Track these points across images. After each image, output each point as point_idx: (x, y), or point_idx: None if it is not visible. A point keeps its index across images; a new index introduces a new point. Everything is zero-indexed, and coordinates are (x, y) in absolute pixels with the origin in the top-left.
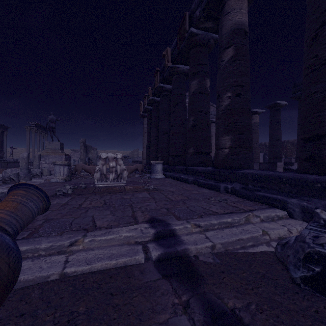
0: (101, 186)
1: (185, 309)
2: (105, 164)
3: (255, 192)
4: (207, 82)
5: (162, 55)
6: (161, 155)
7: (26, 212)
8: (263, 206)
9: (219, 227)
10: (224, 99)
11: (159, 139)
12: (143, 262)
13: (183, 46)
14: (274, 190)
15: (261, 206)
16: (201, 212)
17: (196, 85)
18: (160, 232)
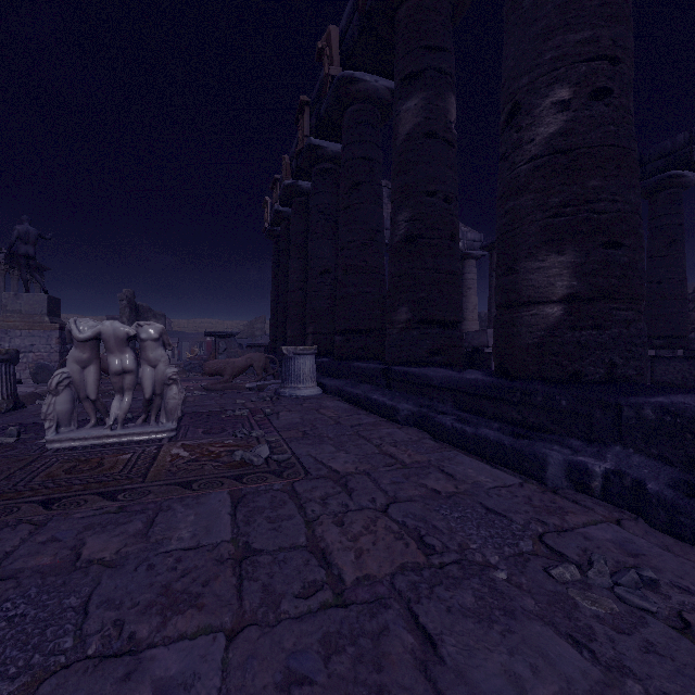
0: (72, 447)
1: None
2: (94, 362)
3: None
4: (450, 105)
5: (316, 53)
6: (315, 329)
7: None
8: None
9: None
10: (541, 113)
11: (309, 287)
12: None
13: None
14: None
15: None
16: None
17: (419, 113)
18: None
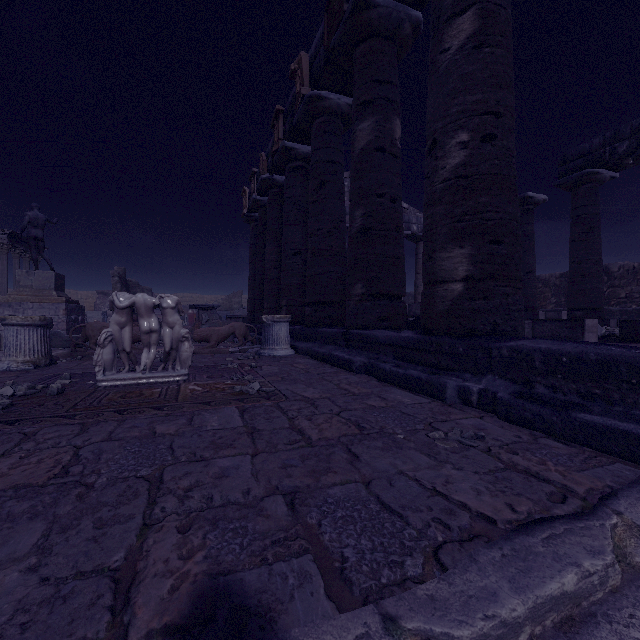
0: (115, 385)
1: None
2: (129, 324)
3: (575, 414)
4: (395, 126)
5: (290, 73)
6: (288, 302)
7: None
8: (618, 466)
9: (536, 633)
10: (450, 149)
11: (283, 266)
12: None
13: (338, 36)
14: (636, 406)
15: (611, 466)
16: (429, 521)
17: (371, 132)
18: None
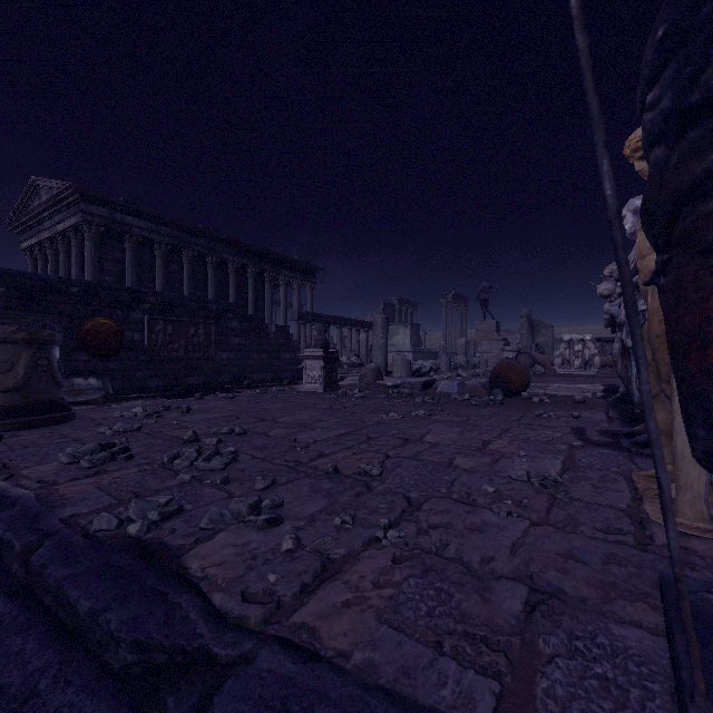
0: (563, 374)
1: (603, 400)
2: (568, 348)
3: None
4: None
5: None
6: None
7: (527, 363)
8: None
9: None
10: None
11: None
12: (590, 397)
13: None
14: None
15: None
16: None
17: None
18: (608, 388)
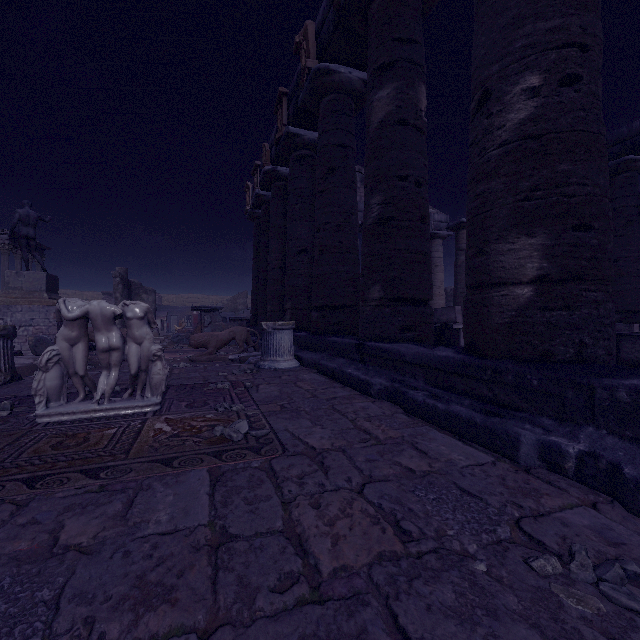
0: (61, 421)
1: None
2: (83, 340)
3: None
4: (420, 94)
5: (294, 46)
6: (292, 305)
7: None
8: None
9: None
10: (511, 100)
11: (287, 266)
12: None
13: None
14: None
15: None
16: None
17: (391, 102)
18: None
